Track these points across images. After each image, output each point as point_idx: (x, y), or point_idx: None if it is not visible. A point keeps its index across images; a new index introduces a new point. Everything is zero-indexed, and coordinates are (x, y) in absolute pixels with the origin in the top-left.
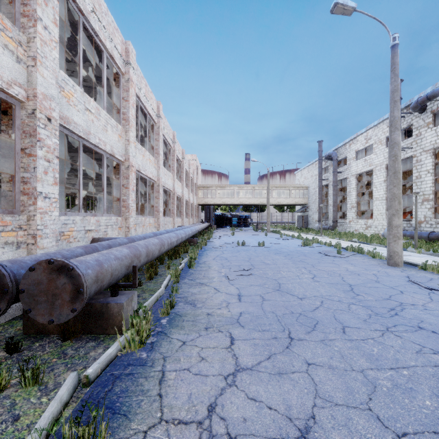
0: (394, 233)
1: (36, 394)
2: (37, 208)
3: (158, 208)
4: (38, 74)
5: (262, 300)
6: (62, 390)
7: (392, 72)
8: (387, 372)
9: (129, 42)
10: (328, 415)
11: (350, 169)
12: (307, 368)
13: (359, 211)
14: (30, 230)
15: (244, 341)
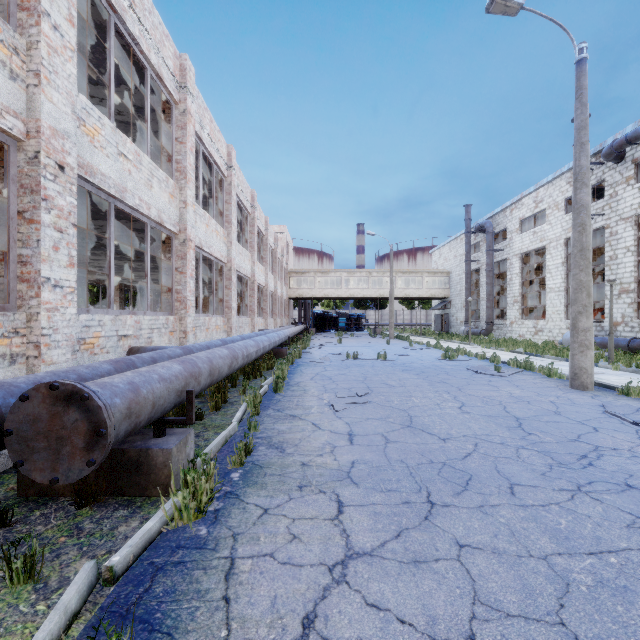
0: (581, 340)
1: (28, 598)
2: (42, 302)
3: (230, 303)
4: (44, 98)
5: (385, 441)
6: (69, 593)
7: (577, 100)
8: (585, 559)
9: (185, 56)
10: (497, 634)
11: (511, 246)
12: (459, 553)
13: (524, 308)
14: (31, 335)
15: (359, 509)
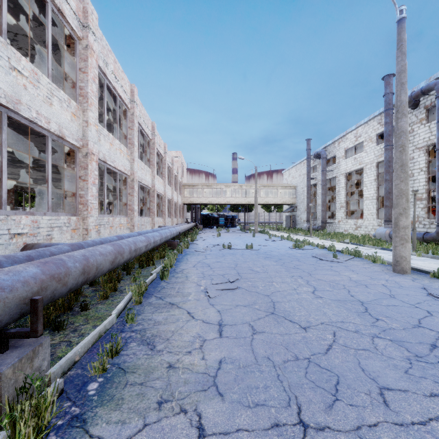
0: (402, 235)
1: None
2: None
3: (132, 206)
4: None
5: (252, 332)
6: None
7: (398, 50)
8: None
9: (87, 0)
10: None
11: (339, 168)
12: None
13: (348, 211)
14: None
15: None
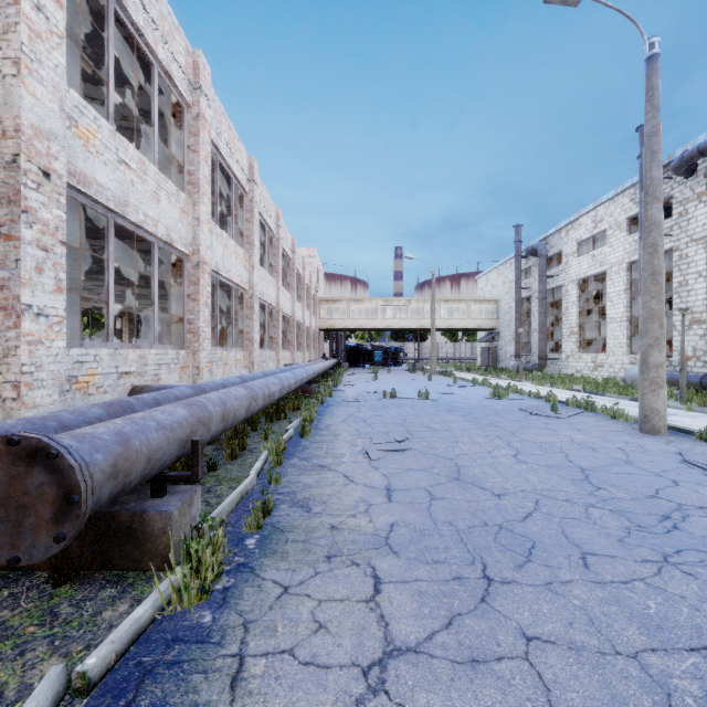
0: (652, 377)
1: None
2: (21, 333)
3: (251, 334)
4: (24, 90)
5: (429, 498)
6: None
7: (647, 102)
8: (686, 657)
9: (199, 52)
10: None
11: (567, 272)
12: (526, 649)
13: (582, 340)
14: (9, 373)
15: (400, 587)
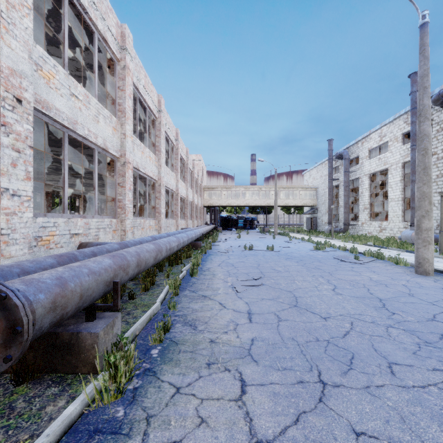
0: (424, 237)
1: None
2: (1, 207)
3: (160, 209)
4: (3, 43)
5: (277, 320)
6: None
7: (420, 54)
8: None
9: (125, 26)
10: None
11: (362, 169)
12: None
13: (372, 213)
14: None
15: (259, 388)
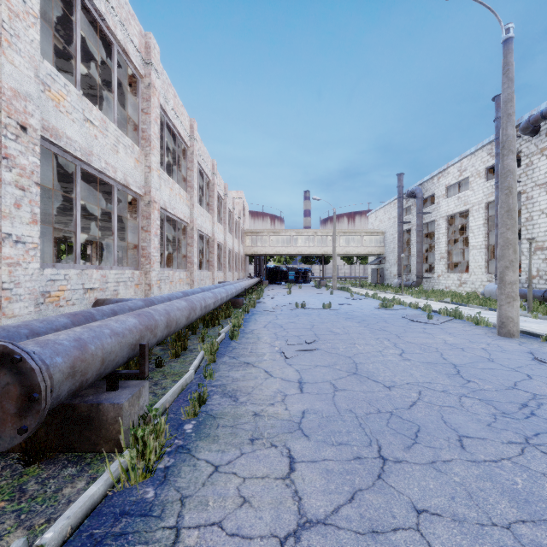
0: (508, 292)
1: None
2: (2, 257)
3: (192, 258)
4: (5, 59)
5: (333, 389)
6: None
7: (504, 75)
8: None
9: (150, 35)
10: None
11: (438, 210)
12: (417, 521)
13: (450, 263)
14: None
15: (311, 465)
